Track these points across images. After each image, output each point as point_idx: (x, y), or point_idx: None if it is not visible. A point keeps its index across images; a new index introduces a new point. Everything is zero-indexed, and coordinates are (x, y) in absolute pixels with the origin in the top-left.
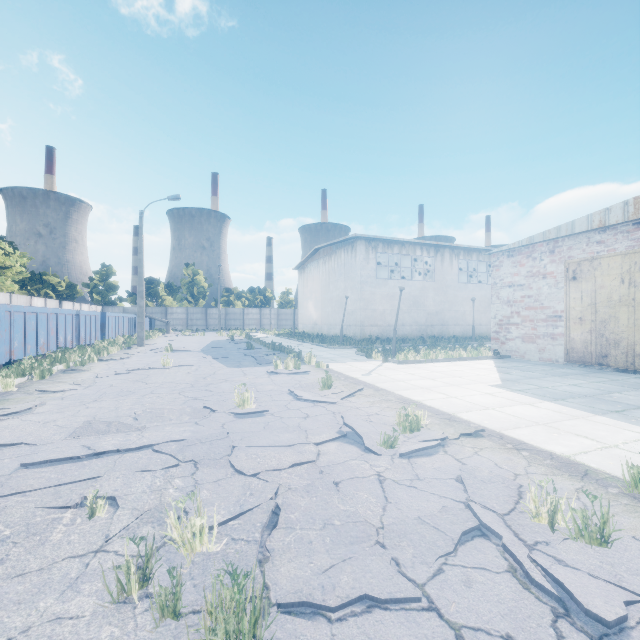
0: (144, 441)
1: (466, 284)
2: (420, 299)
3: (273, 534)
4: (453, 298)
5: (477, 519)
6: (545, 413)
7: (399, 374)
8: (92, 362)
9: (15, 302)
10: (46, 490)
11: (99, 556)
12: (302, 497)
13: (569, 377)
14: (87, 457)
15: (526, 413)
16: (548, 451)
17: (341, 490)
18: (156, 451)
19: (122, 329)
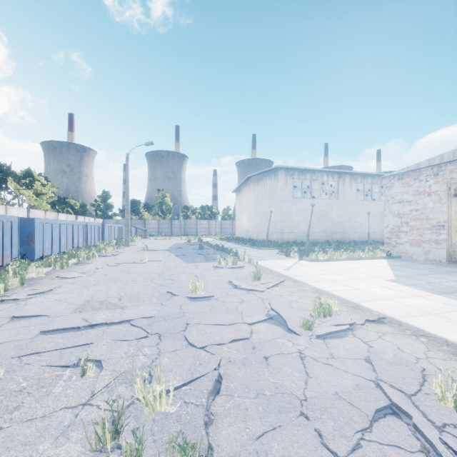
0: (124, 317)
1: (362, 201)
2: (326, 213)
3: (216, 400)
4: (352, 212)
5: (387, 398)
6: (436, 304)
7: (312, 270)
8: (94, 257)
9: (48, 217)
10: (54, 352)
11: (86, 408)
12: (239, 369)
13: (452, 274)
14: (84, 327)
15: (419, 304)
16: (443, 338)
17: (270, 364)
18: (132, 325)
19: (115, 235)
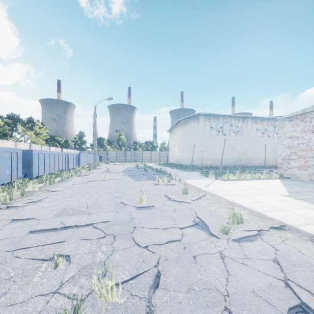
0: (89, 221)
1: (260, 137)
2: (234, 146)
3: (156, 293)
4: (253, 145)
5: (297, 297)
6: None
7: (225, 187)
8: (73, 177)
9: (43, 149)
10: (37, 247)
11: (55, 296)
12: (174, 266)
13: None
14: (60, 229)
15: (310, 214)
16: None
17: (197, 262)
18: (94, 227)
19: (87, 161)
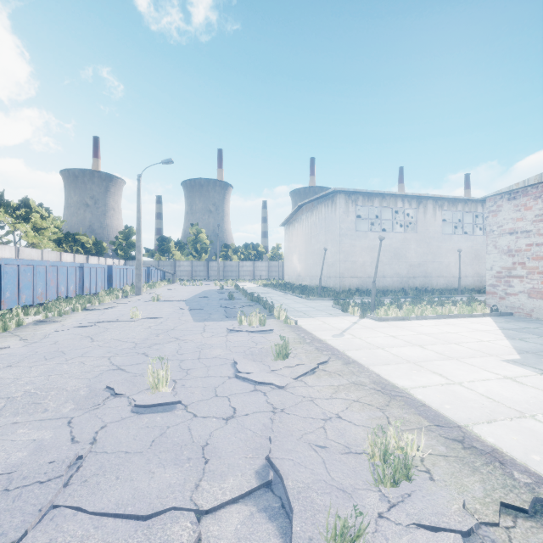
0: None
1: (450, 235)
2: (401, 251)
3: None
4: (436, 250)
5: None
6: None
7: (377, 336)
8: (77, 311)
9: (46, 257)
10: None
11: None
12: None
13: None
14: None
15: None
16: None
17: None
18: None
19: (131, 279)
